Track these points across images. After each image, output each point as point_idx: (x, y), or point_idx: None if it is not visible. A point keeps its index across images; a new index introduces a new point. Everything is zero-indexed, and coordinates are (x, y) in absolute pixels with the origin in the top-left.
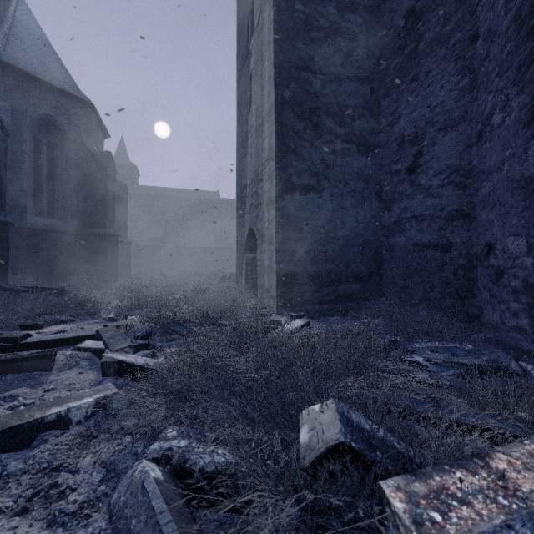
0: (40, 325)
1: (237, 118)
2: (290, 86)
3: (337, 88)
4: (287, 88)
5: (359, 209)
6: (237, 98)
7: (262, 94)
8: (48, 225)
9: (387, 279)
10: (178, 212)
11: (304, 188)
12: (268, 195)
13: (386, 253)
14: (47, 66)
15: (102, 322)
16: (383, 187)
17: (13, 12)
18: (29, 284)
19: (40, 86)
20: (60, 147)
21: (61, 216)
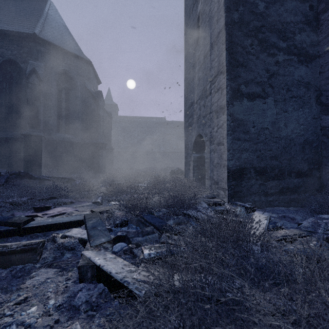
0: (47, 207)
1: (185, 56)
2: (239, 9)
3: (279, 7)
4: (236, 10)
5: (300, 112)
6: (185, 41)
7: (210, 24)
8: (65, 138)
9: (328, 174)
10: (141, 130)
11: (250, 95)
12: (217, 104)
13: (327, 151)
14: (65, 40)
15: (91, 205)
16: (323, 92)
17: (47, 11)
18: (54, 175)
19: (61, 52)
20: (72, 89)
21: (73, 132)
